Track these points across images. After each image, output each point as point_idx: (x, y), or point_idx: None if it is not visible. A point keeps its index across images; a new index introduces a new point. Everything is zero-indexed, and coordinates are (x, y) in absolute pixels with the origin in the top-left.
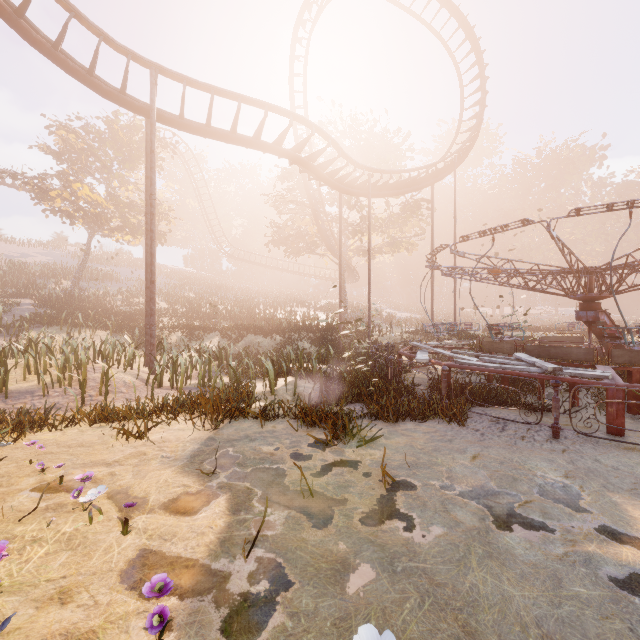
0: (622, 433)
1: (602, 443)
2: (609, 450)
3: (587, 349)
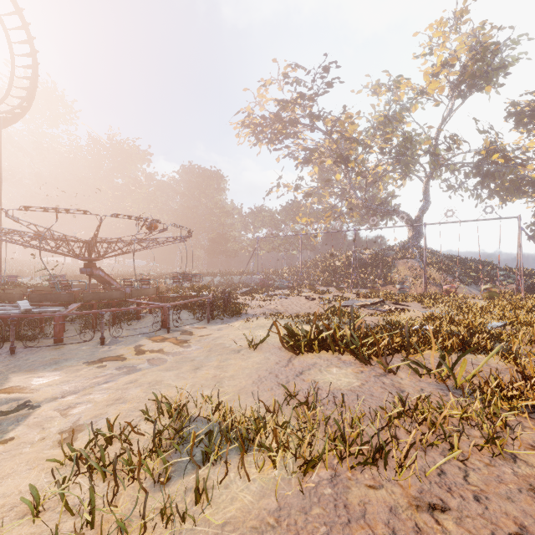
0: (63, 341)
1: (43, 349)
2: (43, 352)
3: (70, 294)
